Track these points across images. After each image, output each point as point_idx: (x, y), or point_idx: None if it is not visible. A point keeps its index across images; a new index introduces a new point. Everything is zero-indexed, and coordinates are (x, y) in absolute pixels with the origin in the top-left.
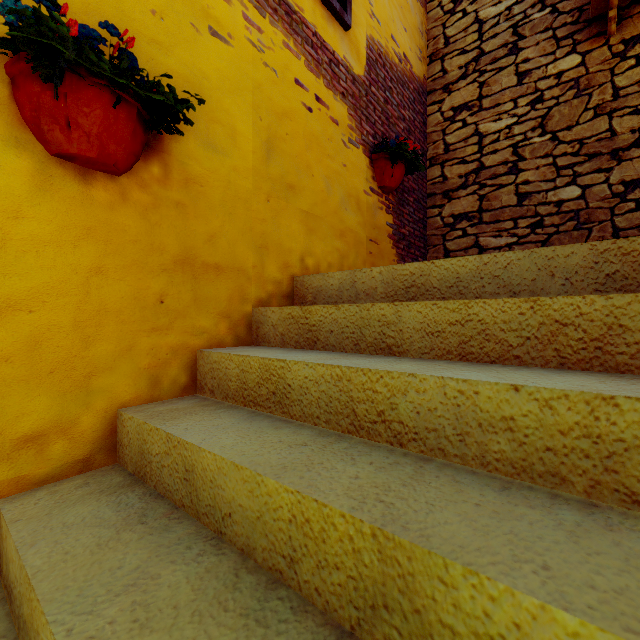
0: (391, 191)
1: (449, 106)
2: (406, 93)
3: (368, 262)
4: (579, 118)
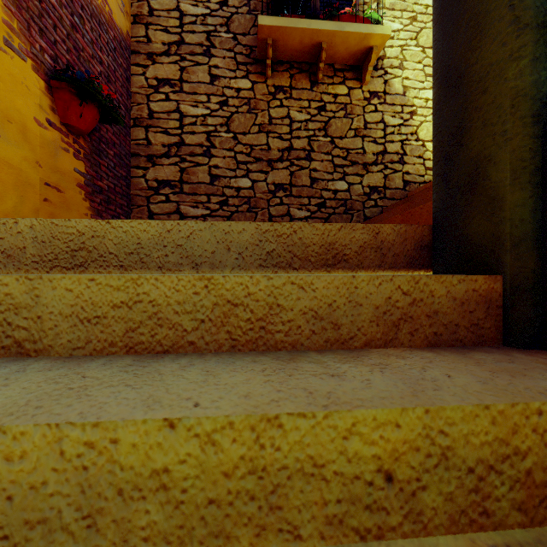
0: (82, 134)
1: (153, 75)
2: (104, 35)
3: (44, 211)
4: (250, 129)
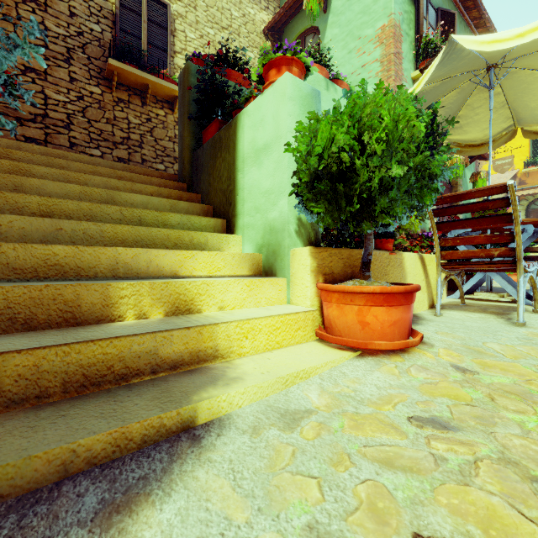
0: None
1: (21, 62)
2: None
3: None
4: (101, 119)
